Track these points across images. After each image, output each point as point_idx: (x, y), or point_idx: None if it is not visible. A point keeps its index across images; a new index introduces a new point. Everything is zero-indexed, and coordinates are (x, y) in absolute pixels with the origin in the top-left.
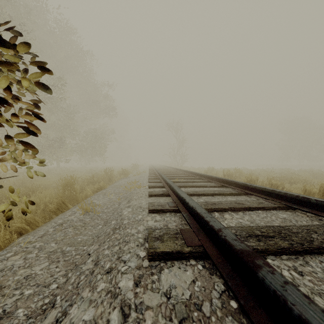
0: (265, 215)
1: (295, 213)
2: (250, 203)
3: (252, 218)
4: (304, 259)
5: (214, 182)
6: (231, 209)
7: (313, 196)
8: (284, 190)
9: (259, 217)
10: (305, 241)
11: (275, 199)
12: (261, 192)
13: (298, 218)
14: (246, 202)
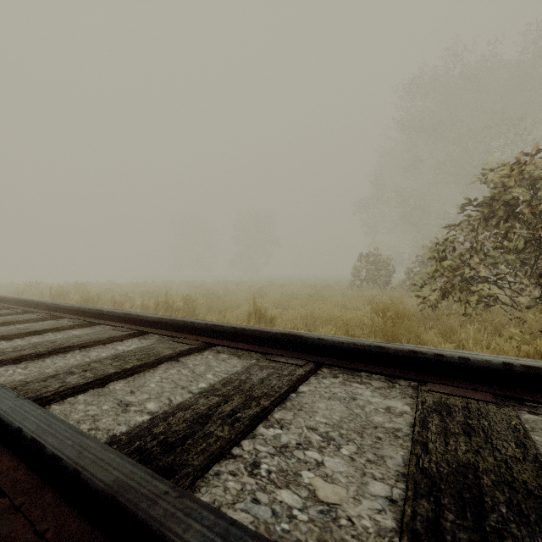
0: (51, 336)
1: (94, 328)
2: (41, 327)
3: (27, 342)
4: (42, 359)
5: (13, 307)
6: (2, 337)
7: (149, 310)
8: (134, 308)
9: (40, 339)
10: (56, 346)
11: (83, 317)
12: (71, 312)
13: (88, 332)
14: (36, 326)
